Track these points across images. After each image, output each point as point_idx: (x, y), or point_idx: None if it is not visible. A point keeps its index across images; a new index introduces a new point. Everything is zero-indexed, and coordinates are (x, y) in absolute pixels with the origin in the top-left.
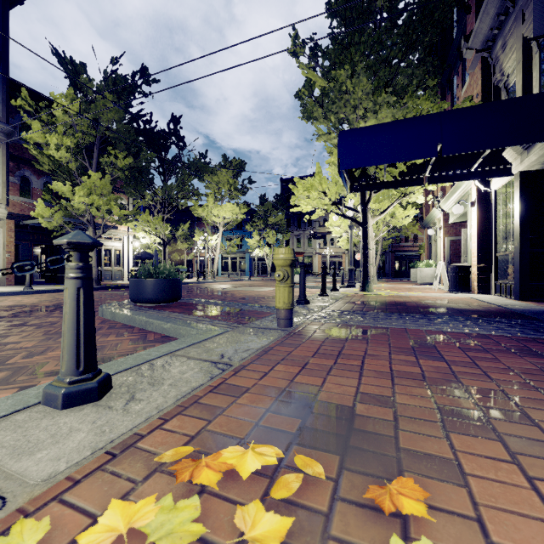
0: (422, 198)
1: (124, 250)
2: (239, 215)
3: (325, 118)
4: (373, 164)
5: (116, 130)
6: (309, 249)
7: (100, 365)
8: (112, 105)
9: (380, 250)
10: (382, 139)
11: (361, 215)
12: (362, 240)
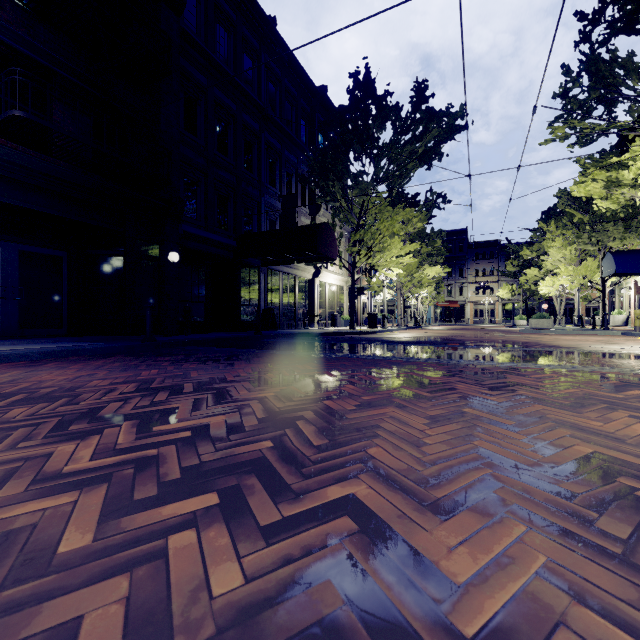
0: (639, 278)
1: (369, 302)
2: (441, 274)
3: (588, 239)
4: (634, 271)
5: (418, 230)
6: (461, 298)
7: (633, 332)
8: (423, 217)
9: (564, 301)
10: (638, 261)
11: (601, 287)
12: (601, 300)
